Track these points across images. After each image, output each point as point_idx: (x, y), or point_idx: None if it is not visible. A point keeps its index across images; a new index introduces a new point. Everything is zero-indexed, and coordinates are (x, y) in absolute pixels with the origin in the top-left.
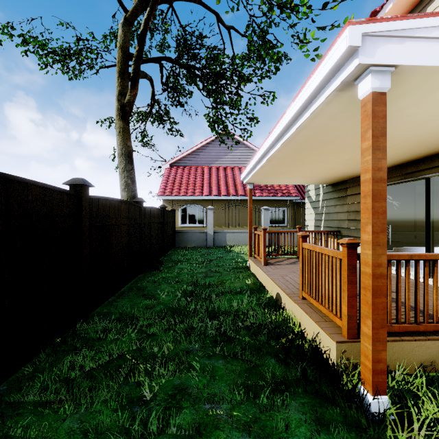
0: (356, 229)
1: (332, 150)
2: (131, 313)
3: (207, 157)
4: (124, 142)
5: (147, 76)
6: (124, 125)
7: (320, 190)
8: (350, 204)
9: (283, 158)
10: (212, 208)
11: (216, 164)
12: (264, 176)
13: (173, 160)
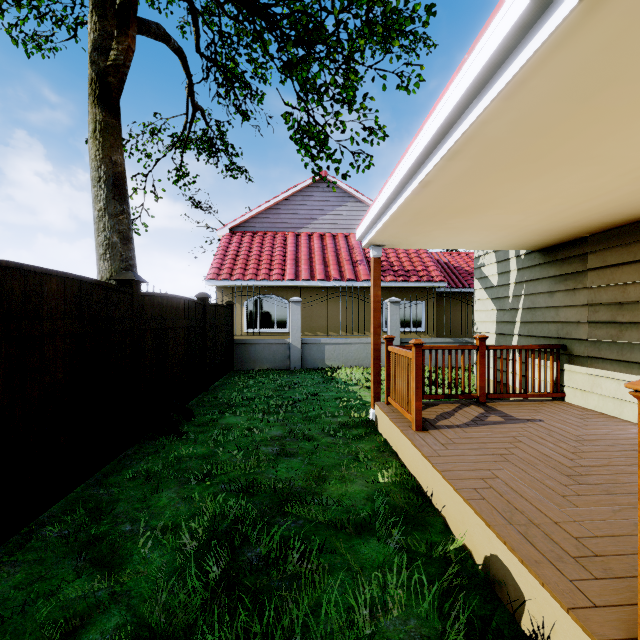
0: (615, 343)
1: None
2: None
3: (292, 217)
4: (104, 152)
5: (171, 39)
6: (105, 117)
7: (511, 263)
8: (595, 289)
9: (502, 138)
10: (300, 301)
11: (307, 230)
12: (413, 223)
13: (236, 221)
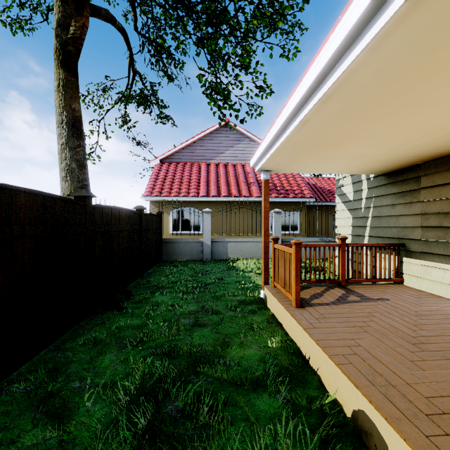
0: (442, 242)
1: None
2: None
3: (205, 152)
4: (66, 102)
5: (116, 21)
6: (66, 76)
7: (363, 184)
8: (427, 202)
9: (366, 84)
10: (210, 211)
11: (215, 161)
12: (293, 154)
13: (165, 154)
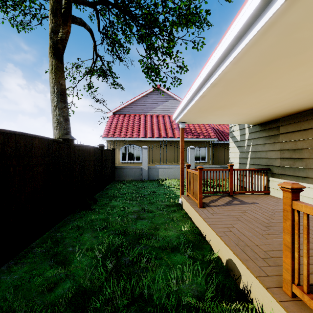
0: (292, 167)
1: (312, 60)
2: (11, 308)
3: (143, 107)
4: (56, 79)
5: (86, 25)
6: (56, 63)
7: (246, 130)
8: (283, 142)
9: (234, 78)
10: (147, 148)
11: (150, 113)
12: (199, 113)
13: (116, 109)
